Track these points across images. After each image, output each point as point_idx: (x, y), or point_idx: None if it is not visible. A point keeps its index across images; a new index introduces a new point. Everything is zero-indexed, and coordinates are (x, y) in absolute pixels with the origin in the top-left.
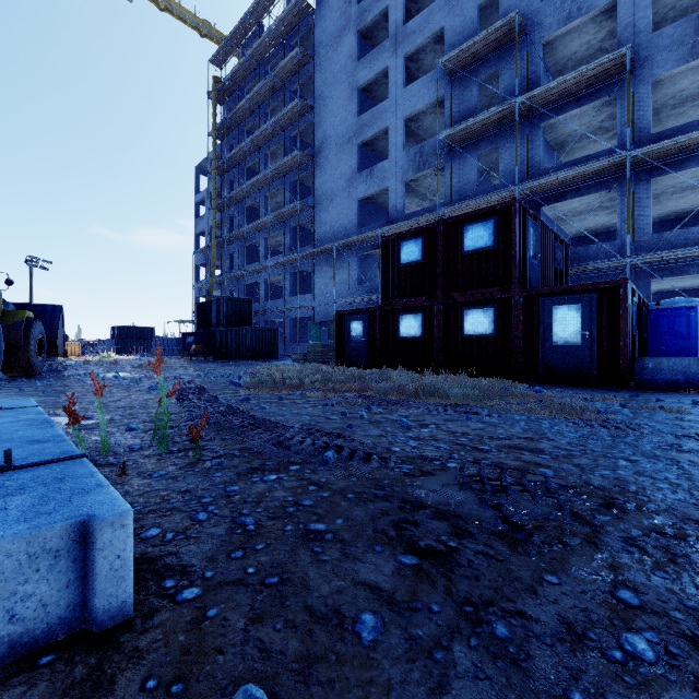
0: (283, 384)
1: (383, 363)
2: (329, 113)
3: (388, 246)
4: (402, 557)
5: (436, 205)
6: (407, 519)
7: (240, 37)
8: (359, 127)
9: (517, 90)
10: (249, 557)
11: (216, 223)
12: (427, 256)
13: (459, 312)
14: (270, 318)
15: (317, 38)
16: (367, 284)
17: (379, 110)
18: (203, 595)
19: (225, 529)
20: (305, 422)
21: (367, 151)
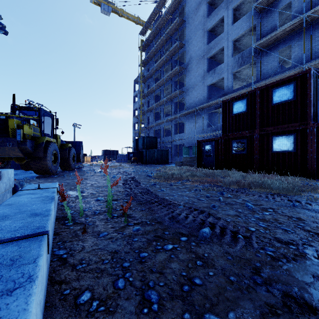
0: (172, 177)
1: (223, 166)
2: (192, 45)
3: (225, 105)
4: None
5: (251, 83)
6: None
7: (152, 20)
8: (208, 49)
9: (304, 9)
10: None
11: (142, 104)
12: (249, 108)
13: (269, 138)
14: (165, 145)
15: (187, 11)
16: (212, 127)
17: (218, 39)
18: None
19: (135, 304)
20: (185, 201)
21: (212, 61)
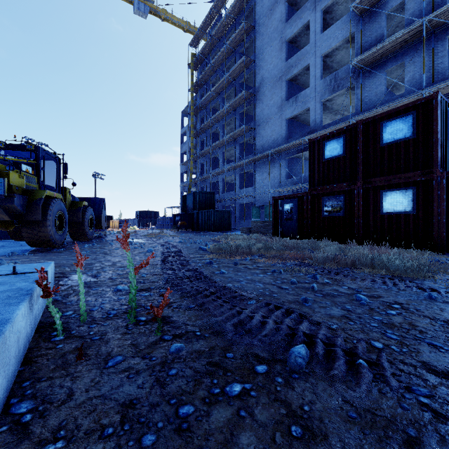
0: (236, 251)
1: (310, 234)
2: (265, 62)
3: (313, 146)
4: None
5: (348, 116)
6: None
7: (207, 25)
8: (287, 68)
9: (424, 11)
10: None
11: (193, 145)
12: (348, 150)
13: (378, 194)
14: (226, 204)
15: (257, 14)
16: (293, 178)
17: (302, 53)
18: None
19: None
20: (259, 290)
21: (292, 85)
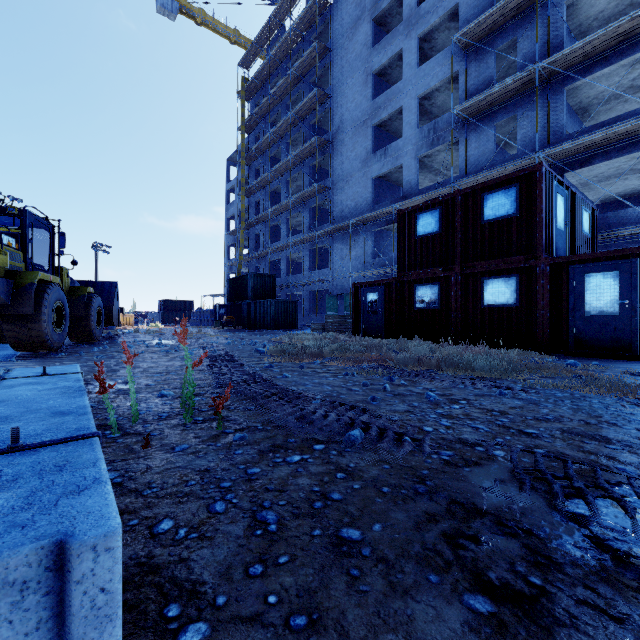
0: (304, 353)
1: (399, 333)
2: (345, 99)
3: (403, 219)
4: (469, 597)
5: (450, 179)
6: (463, 531)
7: (265, 39)
8: (374, 109)
9: (537, 55)
10: (270, 576)
11: (244, 207)
12: (444, 227)
13: (478, 282)
14: (291, 291)
15: (334, 31)
16: (381, 258)
17: (393, 92)
18: (212, 638)
19: (243, 527)
20: (327, 392)
21: (381, 132)
